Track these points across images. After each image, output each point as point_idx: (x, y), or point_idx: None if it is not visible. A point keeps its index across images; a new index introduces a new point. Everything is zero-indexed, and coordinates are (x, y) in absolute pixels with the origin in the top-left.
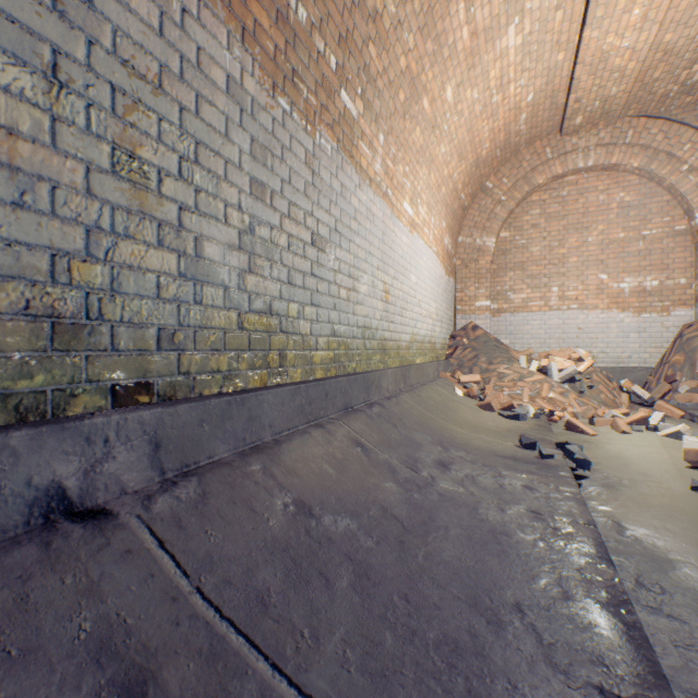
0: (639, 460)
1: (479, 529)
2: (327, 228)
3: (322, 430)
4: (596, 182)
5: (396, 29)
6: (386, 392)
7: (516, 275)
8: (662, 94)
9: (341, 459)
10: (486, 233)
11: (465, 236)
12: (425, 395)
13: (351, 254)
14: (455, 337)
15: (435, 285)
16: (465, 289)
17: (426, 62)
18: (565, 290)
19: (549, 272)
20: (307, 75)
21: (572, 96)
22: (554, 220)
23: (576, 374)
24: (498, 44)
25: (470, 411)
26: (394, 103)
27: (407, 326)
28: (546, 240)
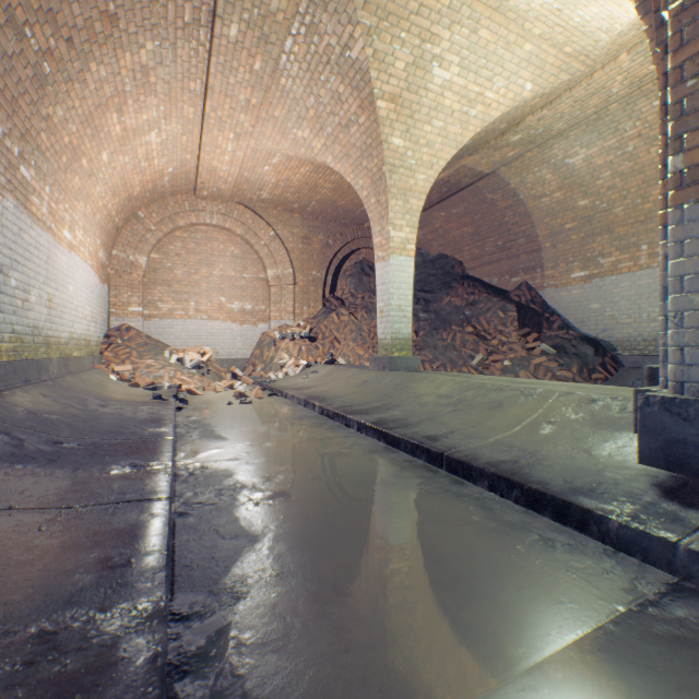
0: (217, 400)
1: (123, 417)
2: (11, 260)
3: (21, 389)
4: (219, 236)
5: (64, 123)
6: (53, 374)
7: (165, 289)
8: (251, 198)
9: (41, 400)
10: (140, 253)
11: (120, 250)
12: (86, 378)
13: (26, 275)
14: (110, 336)
15: (91, 292)
16: (120, 296)
17: (87, 139)
18: (200, 305)
19: (189, 291)
20: (1, 165)
21: (200, 180)
22: (193, 254)
23: (202, 363)
24: (145, 138)
25: (123, 388)
26: (59, 164)
27: (67, 326)
28: (188, 267)
